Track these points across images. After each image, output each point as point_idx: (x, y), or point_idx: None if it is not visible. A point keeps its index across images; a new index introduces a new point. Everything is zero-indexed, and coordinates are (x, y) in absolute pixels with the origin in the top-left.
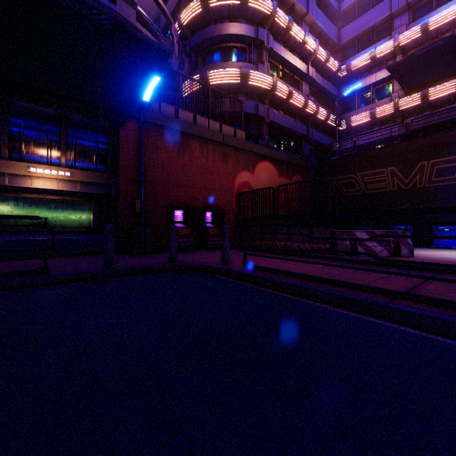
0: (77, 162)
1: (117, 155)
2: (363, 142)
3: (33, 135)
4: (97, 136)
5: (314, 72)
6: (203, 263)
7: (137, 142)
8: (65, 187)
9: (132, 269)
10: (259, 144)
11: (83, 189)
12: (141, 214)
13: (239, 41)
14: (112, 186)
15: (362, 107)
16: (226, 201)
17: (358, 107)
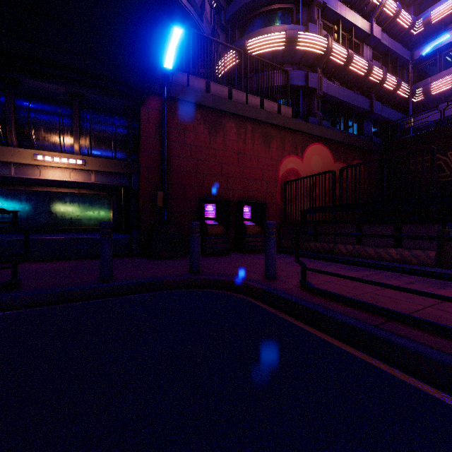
0: (93, 149)
1: (139, 140)
2: (448, 114)
3: (42, 119)
4: (116, 118)
5: (379, 31)
6: (236, 277)
7: (160, 123)
8: (77, 177)
9: (133, 285)
10: (309, 122)
11: (98, 180)
12: (164, 208)
13: (283, 1)
14: (131, 176)
15: (447, 69)
16: (268, 193)
17: (441, 70)
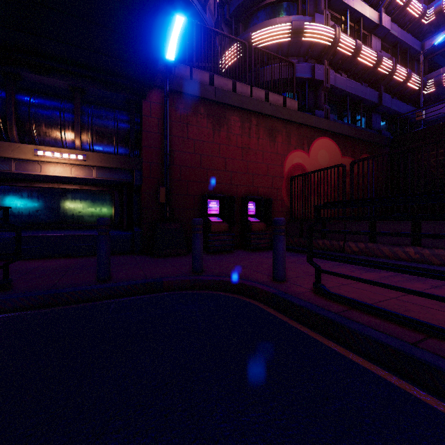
0: (95, 144)
1: (141, 135)
2: None
3: (43, 114)
4: (118, 113)
5: (389, 20)
6: (242, 278)
7: (162, 117)
8: (79, 173)
9: (131, 286)
10: (316, 115)
11: (99, 176)
12: (166, 205)
13: None
14: (133, 171)
15: None
16: (273, 189)
17: None
